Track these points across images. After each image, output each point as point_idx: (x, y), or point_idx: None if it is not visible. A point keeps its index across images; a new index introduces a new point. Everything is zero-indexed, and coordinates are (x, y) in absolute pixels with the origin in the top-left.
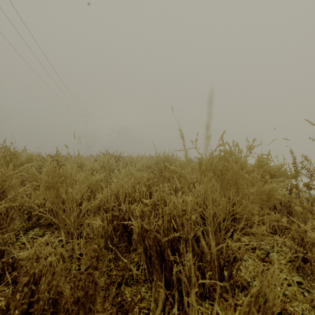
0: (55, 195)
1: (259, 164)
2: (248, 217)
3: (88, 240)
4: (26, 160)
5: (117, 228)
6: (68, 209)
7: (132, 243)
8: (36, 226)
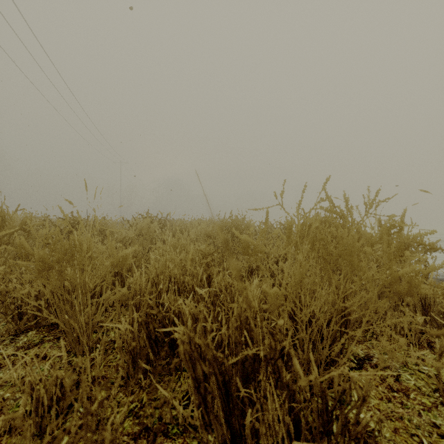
0: (56, 281)
1: (388, 231)
2: (363, 314)
3: (110, 352)
4: (21, 226)
5: (155, 334)
6: (78, 303)
7: (180, 358)
8: (32, 327)
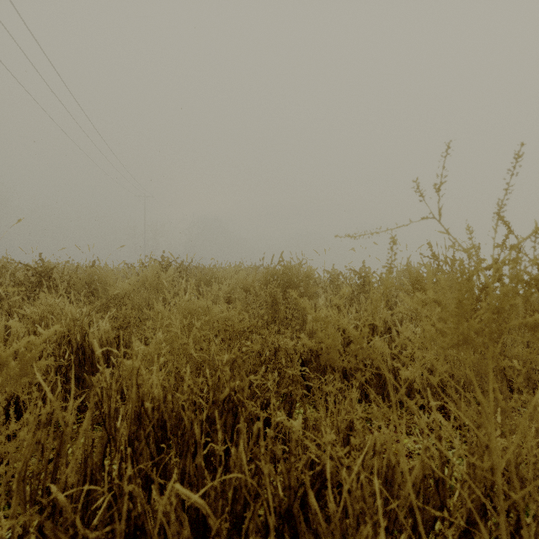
0: None
1: None
2: None
3: None
4: None
5: None
6: None
7: None
8: None
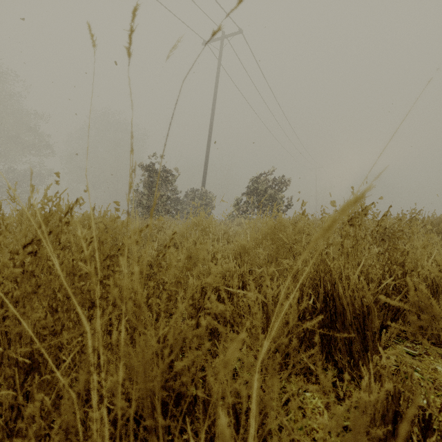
0: None
1: None
2: None
3: None
4: None
5: None
6: None
7: None
8: None
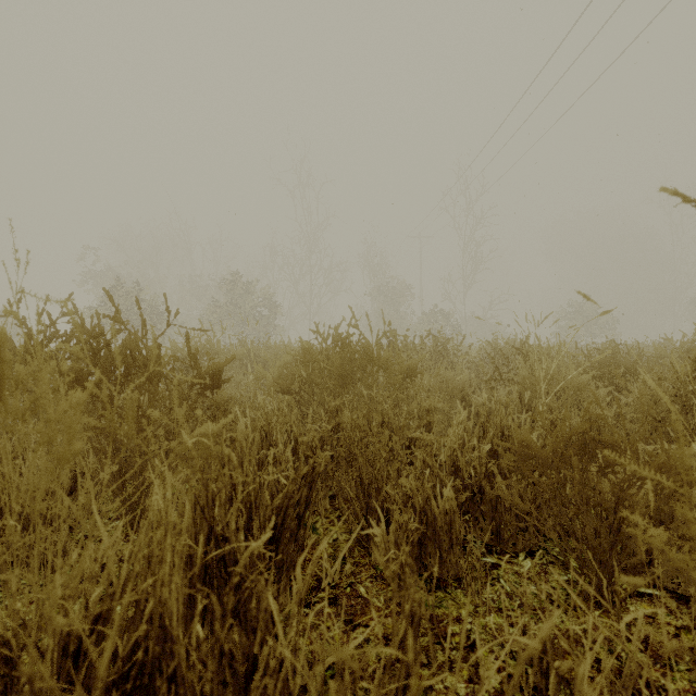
0: None
1: None
2: None
3: None
4: None
5: None
6: None
7: None
8: None
